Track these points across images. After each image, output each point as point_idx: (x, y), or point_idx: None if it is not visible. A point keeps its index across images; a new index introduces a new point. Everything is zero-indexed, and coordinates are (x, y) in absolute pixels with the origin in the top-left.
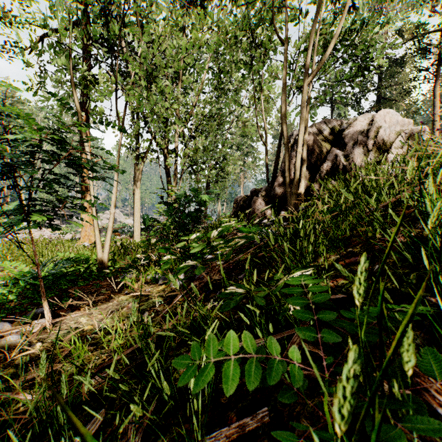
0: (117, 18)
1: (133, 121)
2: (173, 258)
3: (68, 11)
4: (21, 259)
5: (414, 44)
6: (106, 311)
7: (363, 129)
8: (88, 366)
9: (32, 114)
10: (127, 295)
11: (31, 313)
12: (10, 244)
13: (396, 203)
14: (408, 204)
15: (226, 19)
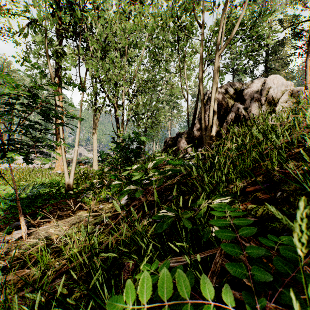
0: (81, 11)
1: (92, 84)
2: (119, 183)
3: (42, 2)
4: (10, 183)
5: (291, 30)
6: (69, 224)
7: (258, 89)
8: (48, 274)
9: (10, 75)
10: (85, 211)
11: (13, 225)
12: (3, 172)
13: (287, 143)
14: (301, 143)
15: (159, 11)
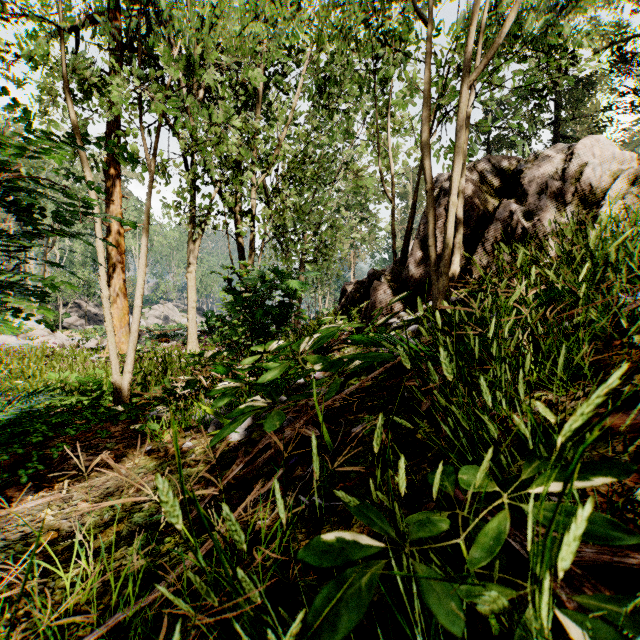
0: None
1: (186, 167)
2: (233, 387)
3: None
4: None
5: (613, 53)
6: (99, 494)
7: (556, 168)
8: None
9: None
10: (147, 457)
11: None
12: None
13: None
14: None
15: None
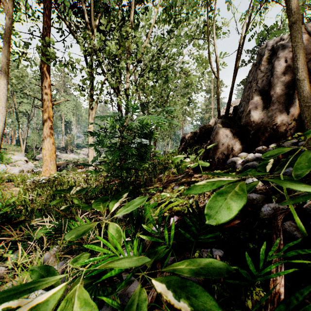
0: None
1: (87, 64)
2: None
3: None
4: None
5: None
6: None
7: None
8: None
9: None
10: None
11: None
12: None
13: None
14: None
15: None
